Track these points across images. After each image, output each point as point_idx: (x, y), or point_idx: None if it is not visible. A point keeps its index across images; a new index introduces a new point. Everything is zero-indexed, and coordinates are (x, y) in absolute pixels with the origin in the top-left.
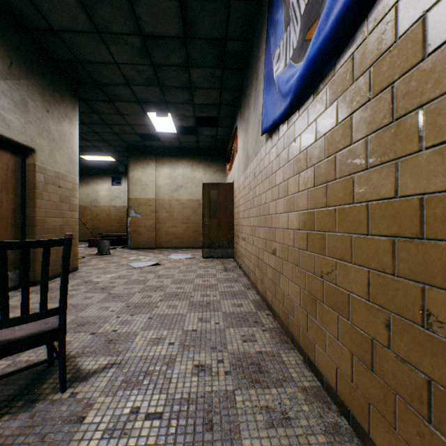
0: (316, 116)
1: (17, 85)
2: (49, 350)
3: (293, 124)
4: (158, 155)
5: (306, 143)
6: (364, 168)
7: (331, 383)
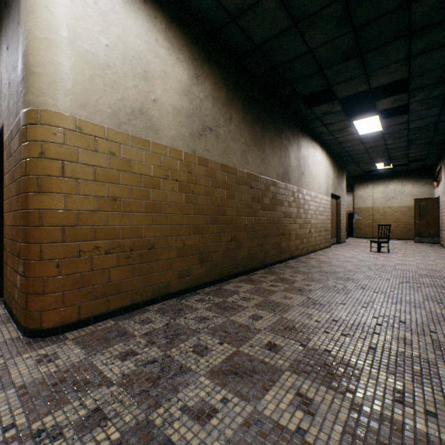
0: None
1: (338, 177)
2: (379, 248)
3: None
4: (374, 179)
5: None
6: None
7: None
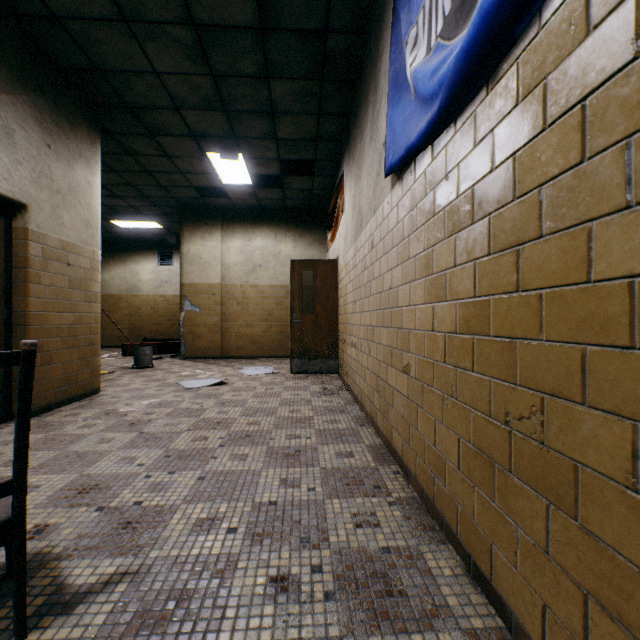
0: (492, 123)
1: None
2: (7, 550)
3: (444, 148)
4: (225, 220)
5: (472, 178)
6: (622, 207)
7: (529, 631)
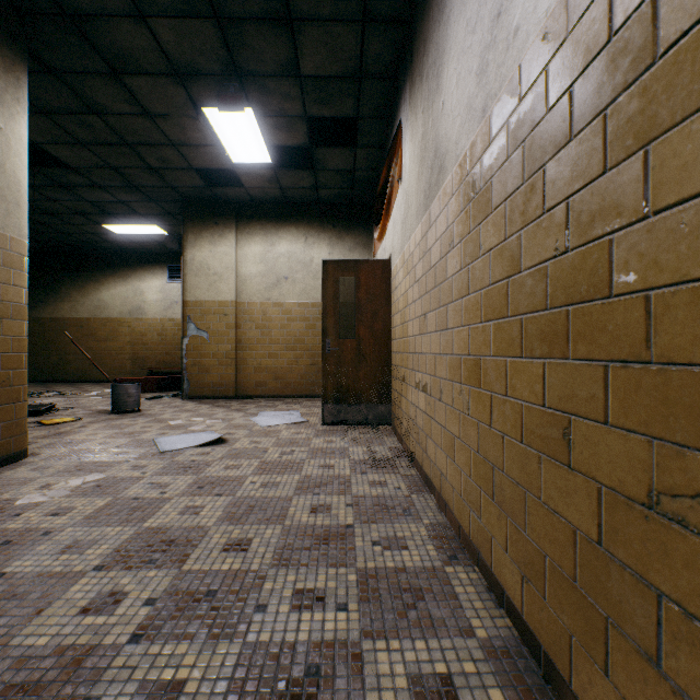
0: None
1: None
2: None
3: None
4: (241, 218)
5: None
6: None
7: None
